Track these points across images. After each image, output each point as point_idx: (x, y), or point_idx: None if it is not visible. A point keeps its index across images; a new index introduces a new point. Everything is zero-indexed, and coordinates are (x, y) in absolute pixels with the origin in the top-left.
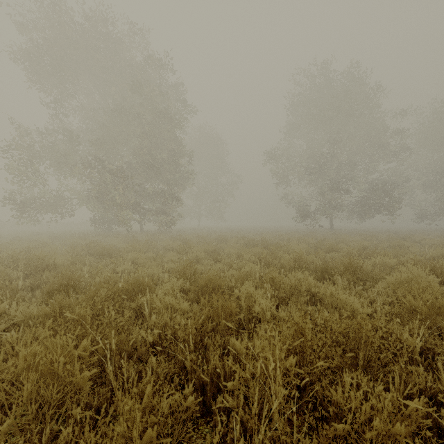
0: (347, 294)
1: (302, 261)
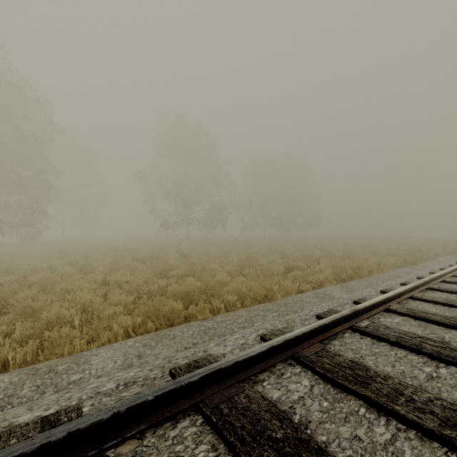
0: (141, 264)
1: (137, 257)
